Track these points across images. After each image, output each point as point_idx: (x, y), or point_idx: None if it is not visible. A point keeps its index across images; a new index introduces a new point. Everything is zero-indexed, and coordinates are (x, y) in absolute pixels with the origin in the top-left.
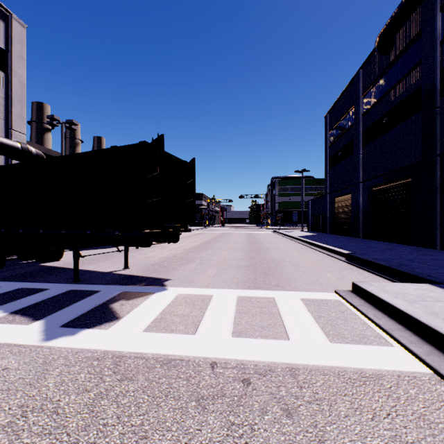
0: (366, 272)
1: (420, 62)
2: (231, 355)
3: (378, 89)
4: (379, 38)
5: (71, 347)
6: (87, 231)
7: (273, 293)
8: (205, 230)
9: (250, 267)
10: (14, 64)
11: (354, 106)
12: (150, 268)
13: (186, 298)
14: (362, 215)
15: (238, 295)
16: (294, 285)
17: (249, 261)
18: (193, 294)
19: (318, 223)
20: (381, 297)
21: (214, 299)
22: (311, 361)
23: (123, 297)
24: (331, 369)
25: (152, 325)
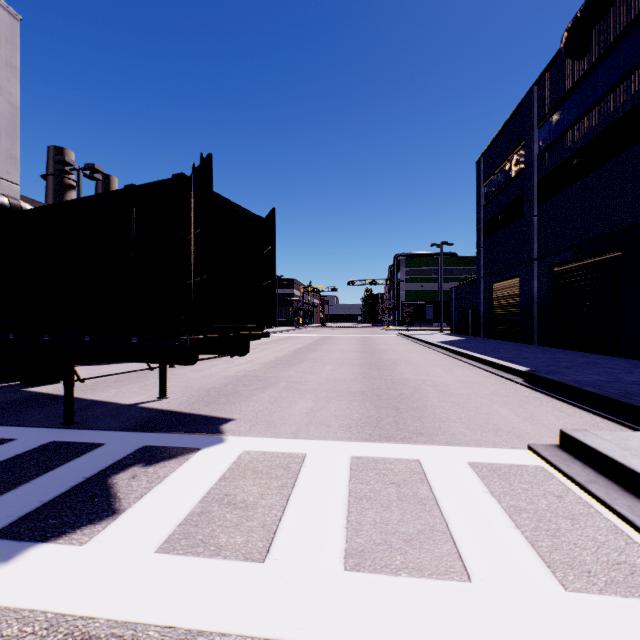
0: (568, 406)
1: (636, 67)
2: (344, 635)
3: (564, 114)
4: (569, 32)
5: None
6: (85, 336)
7: (416, 449)
8: (296, 332)
9: (368, 395)
10: None
11: (524, 143)
12: (202, 396)
13: (257, 462)
14: (537, 309)
15: (352, 454)
16: (450, 432)
17: (366, 385)
18: (271, 452)
19: (467, 321)
20: (635, 469)
21: (308, 464)
22: None
23: (140, 458)
24: None
25: (180, 531)
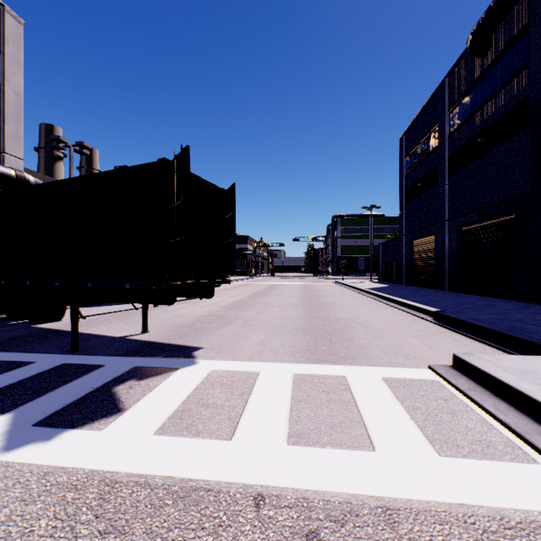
0: (465, 338)
1: (526, 65)
2: (287, 480)
3: (470, 101)
4: (473, 35)
5: (39, 464)
6: (88, 283)
7: (343, 369)
8: (250, 281)
9: (308, 330)
10: (7, 70)
11: (438, 124)
12: (176, 331)
13: (222, 377)
14: (449, 262)
15: (294, 372)
16: (370, 357)
17: (307, 322)
18: (232, 371)
19: (392, 271)
20: (502, 380)
21: (261, 378)
22: (416, 492)
23: (133, 375)
24: (451, 510)
25: (170, 422)
